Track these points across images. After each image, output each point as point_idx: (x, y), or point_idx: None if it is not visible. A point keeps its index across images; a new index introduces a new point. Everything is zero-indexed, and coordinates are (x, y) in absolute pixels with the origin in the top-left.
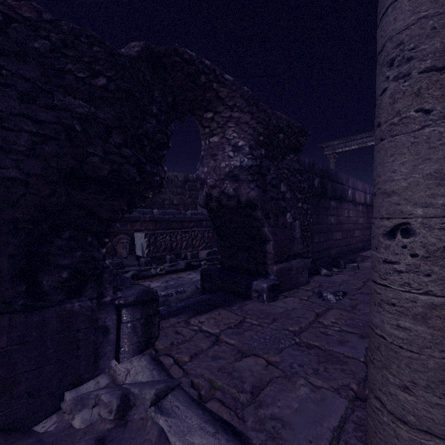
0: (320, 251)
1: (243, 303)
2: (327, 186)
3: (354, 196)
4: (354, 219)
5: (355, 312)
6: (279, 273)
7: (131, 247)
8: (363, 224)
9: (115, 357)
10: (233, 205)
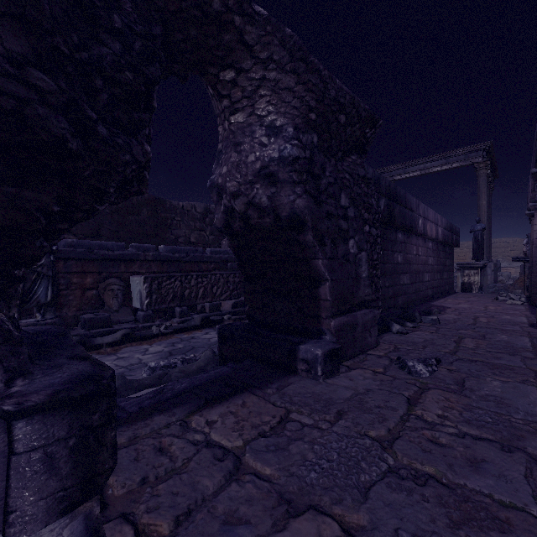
0: (385, 299)
1: (284, 381)
2: (395, 211)
3: (426, 228)
4: (424, 258)
5: (468, 394)
6: (338, 331)
7: (125, 296)
8: (434, 266)
9: (2, 528)
10: (267, 224)
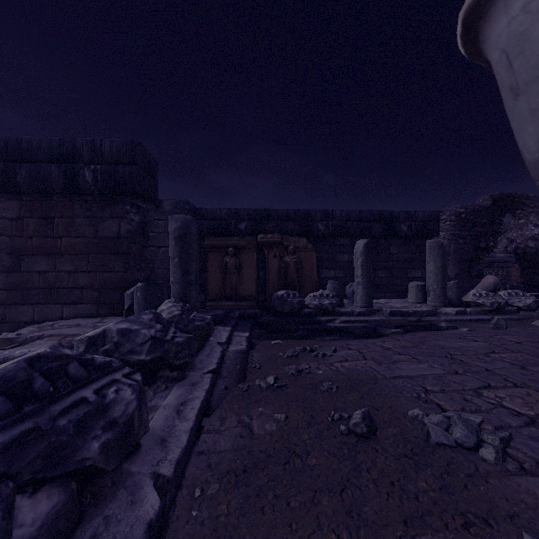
0: None
1: None
2: None
3: None
4: None
5: None
6: None
7: None
8: None
9: None
10: (533, 252)
